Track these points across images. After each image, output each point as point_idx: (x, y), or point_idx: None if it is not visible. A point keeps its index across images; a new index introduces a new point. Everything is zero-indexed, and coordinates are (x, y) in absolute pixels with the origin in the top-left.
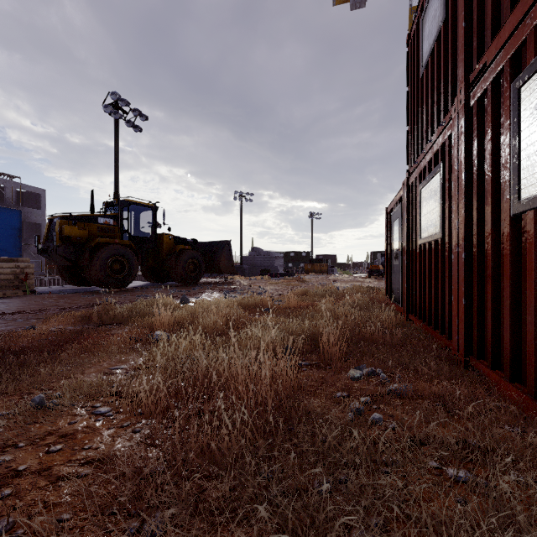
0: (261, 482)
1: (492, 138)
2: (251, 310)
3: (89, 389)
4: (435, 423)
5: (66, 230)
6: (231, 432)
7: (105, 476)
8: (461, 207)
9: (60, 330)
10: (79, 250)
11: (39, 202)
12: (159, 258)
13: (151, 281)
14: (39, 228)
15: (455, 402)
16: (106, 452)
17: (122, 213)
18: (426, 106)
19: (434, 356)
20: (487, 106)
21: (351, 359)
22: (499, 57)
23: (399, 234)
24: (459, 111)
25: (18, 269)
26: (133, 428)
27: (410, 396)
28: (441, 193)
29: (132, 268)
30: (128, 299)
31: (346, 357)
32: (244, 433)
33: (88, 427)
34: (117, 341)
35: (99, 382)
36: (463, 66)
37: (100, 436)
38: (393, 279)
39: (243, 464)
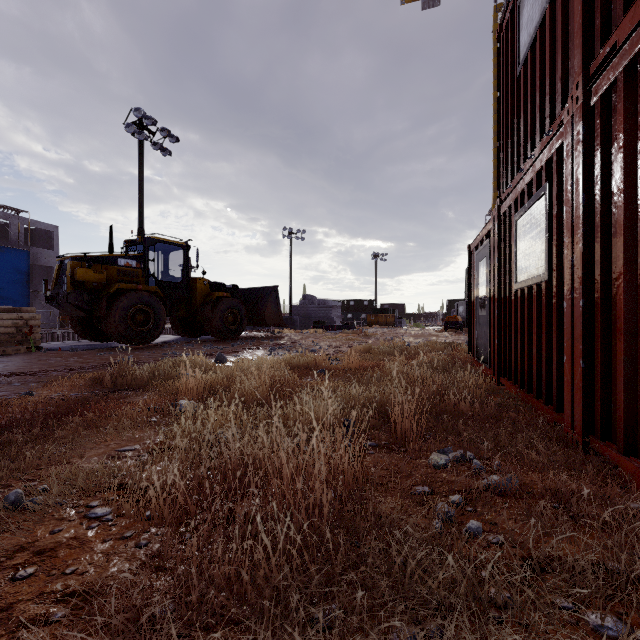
0: (313, 639)
1: (625, 144)
2: (302, 371)
3: (86, 480)
4: (560, 538)
5: (79, 273)
6: (270, 555)
7: (77, 634)
8: (578, 239)
9: (64, 397)
10: (94, 298)
11: (50, 241)
12: (191, 308)
13: (182, 335)
14: (51, 272)
15: (581, 504)
16: (94, 580)
17: (147, 253)
18: (524, 113)
19: (540, 434)
20: (615, 104)
21: (432, 438)
22: (637, 34)
23: (487, 277)
24: (574, 113)
25: (20, 321)
26: (138, 540)
27: (516, 493)
28: (547, 223)
29: (159, 319)
30: (153, 358)
31: (425, 436)
32: (290, 552)
33: (76, 538)
34: (131, 413)
35: (100, 470)
36: (581, 53)
37: (90, 553)
38: (478, 334)
39: (288, 604)
